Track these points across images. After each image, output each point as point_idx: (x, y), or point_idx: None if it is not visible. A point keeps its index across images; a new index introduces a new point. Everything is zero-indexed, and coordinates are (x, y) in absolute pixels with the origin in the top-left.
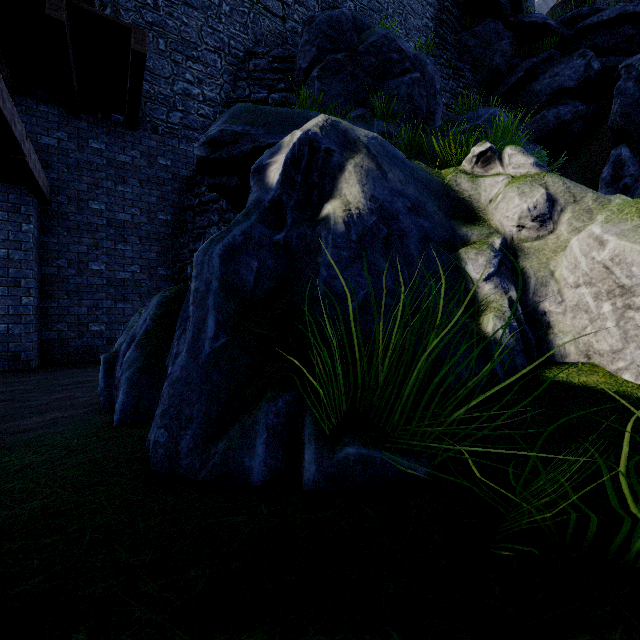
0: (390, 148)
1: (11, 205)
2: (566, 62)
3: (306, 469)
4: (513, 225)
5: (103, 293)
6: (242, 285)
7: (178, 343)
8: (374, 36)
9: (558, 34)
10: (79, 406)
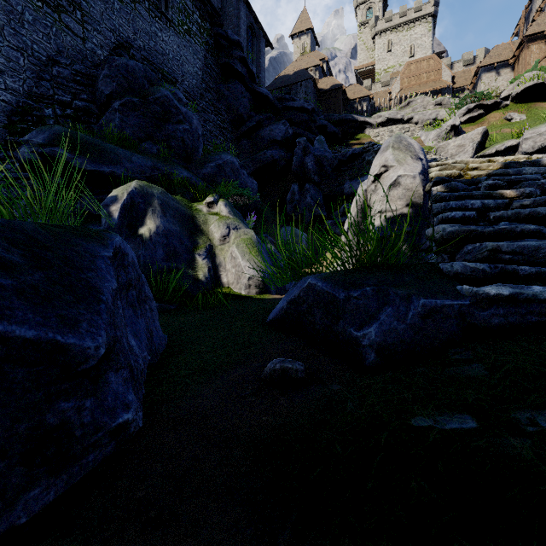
0: (168, 196)
1: None
2: (277, 125)
3: None
4: (216, 238)
5: None
6: None
7: None
8: (159, 94)
9: (274, 105)
10: None
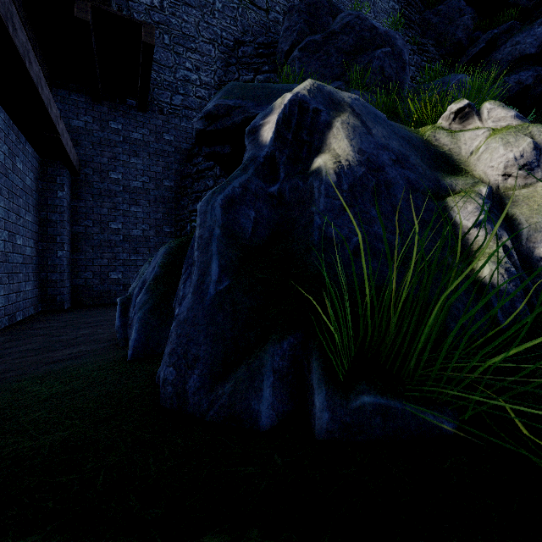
0: (371, 108)
1: (49, 176)
2: (527, 31)
3: (318, 416)
4: (498, 174)
5: (120, 247)
6: (241, 232)
7: (184, 286)
8: (348, 17)
9: (518, 6)
10: (100, 341)
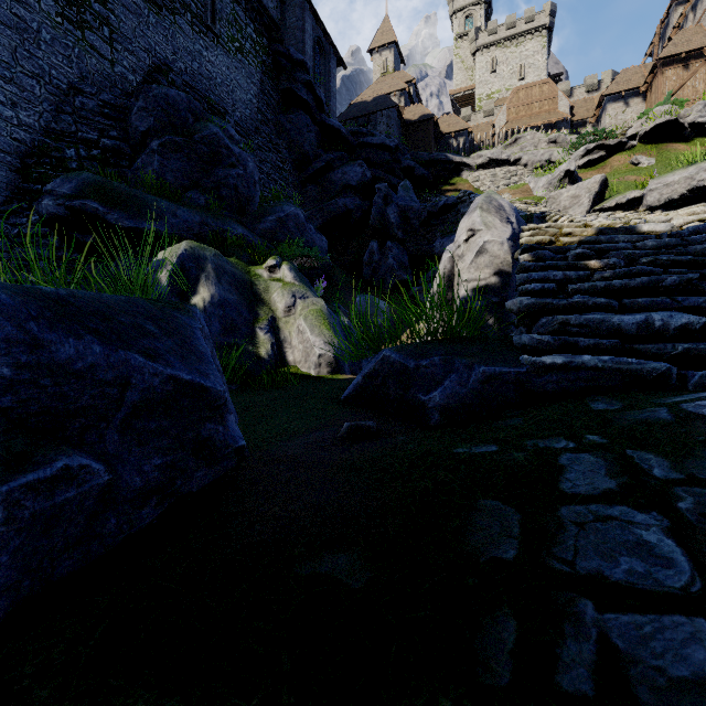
0: (223, 259)
1: None
2: (351, 166)
3: None
4: (280, 309)
5: None
6: None
7: None
8: (207, 131)
9: (348, 141)
10: None
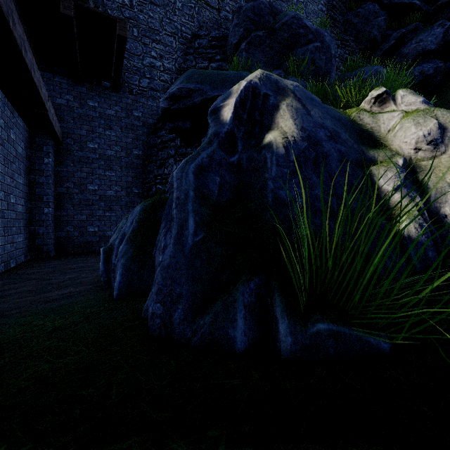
0: (309, 93)
1: (37, 145)
2: (428, 31)
3: (283, 340)
4: (411, 148)
5: (96, 205)
6: (210, 194)
7: (165, 238)
8: (286, 17)
9: (421, 10)
10: (85, 283)
